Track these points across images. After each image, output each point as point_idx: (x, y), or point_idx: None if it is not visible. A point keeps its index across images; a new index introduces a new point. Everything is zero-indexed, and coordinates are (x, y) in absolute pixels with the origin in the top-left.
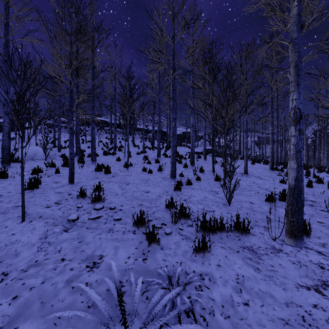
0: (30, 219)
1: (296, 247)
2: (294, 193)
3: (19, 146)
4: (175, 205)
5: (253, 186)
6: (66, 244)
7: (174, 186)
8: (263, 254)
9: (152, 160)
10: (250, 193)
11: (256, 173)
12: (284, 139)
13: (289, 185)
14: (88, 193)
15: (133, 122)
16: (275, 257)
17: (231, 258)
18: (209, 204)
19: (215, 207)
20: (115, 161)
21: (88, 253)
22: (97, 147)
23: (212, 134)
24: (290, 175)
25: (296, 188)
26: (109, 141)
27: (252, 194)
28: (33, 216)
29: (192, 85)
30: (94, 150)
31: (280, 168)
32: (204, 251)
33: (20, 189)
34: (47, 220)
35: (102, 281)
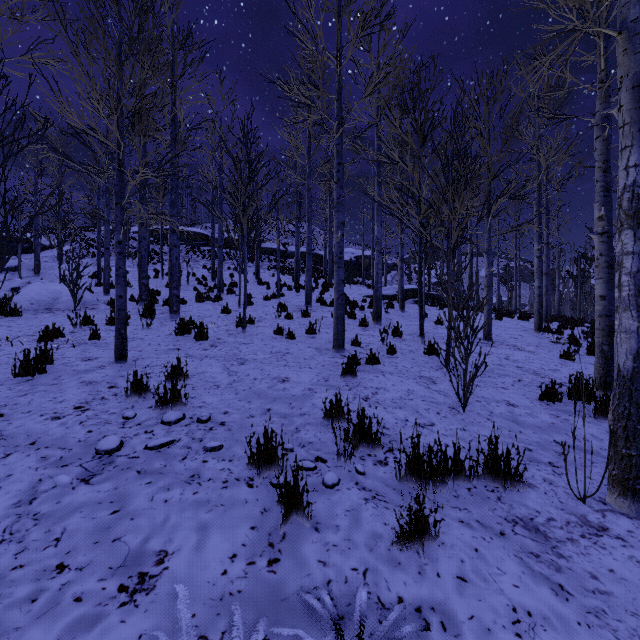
0: (5, 449)
1: (639, 518)
2: (633, 390)
3: (23, 283)
4: (345, 411)
5: (507, 367)
6: (79, 519)
7: (342, 368)
8: (563, 539)
9: (295, 312)
10: (504, 382)
11: (509, 338)
12: (558, 269)
13: (619, 370)
14: (153, 382)
15: (256, 232)
16: (595, 548)
17: (488, 554)
18: (421, 408)
19: (433, 415)
20: (219, 314)
21: (131, 545)
22: (185, 285)
23: (418, 259)
24: (622, 345)
25: (637, 379)
26: (209, 273)
27: (507, 383)
28: (15, 441)
29: (376, 158)
30: (175, 291)
31: (554, 327)
32: (423, 537)
33: (5, 375)
34: (47, 451)
35: (154, 639)
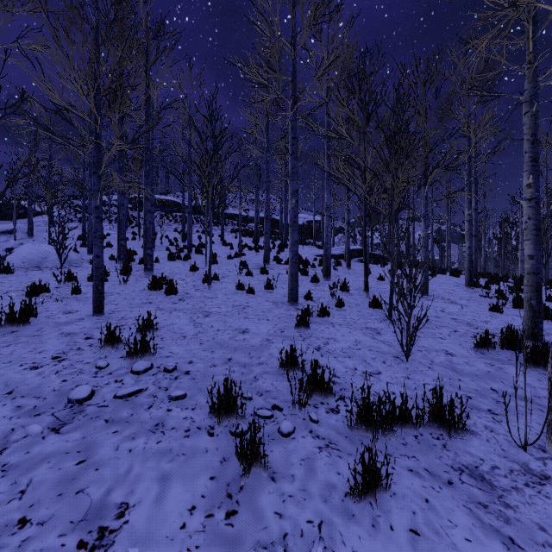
0: None
1: None
2: None
3: (16, 244)
4: (299, 360)
5: (443, 319)
6: (45, 470)
7: (296, 320)
8: (508, 488)
9: (254, 269)
10: (441, 332)
11: (443, 293)
12: (484, 232)
13: None
14: (126, 334)
15: (220, 199)
16: (540, 497)
17: (438, 505)
18: (368, 357)
19: (379, 364)
20: (188, 271)
21: (93, 497)
22: (159, 246)
23: (363, 222)
24: None
25: None
26: (180, 235)
27: (444, 333)
28: None
29: (326, 134)
30: (149, 251)
31: (482, 283)
32: (375, 488)
33: None
34: (22, 400)
35: None
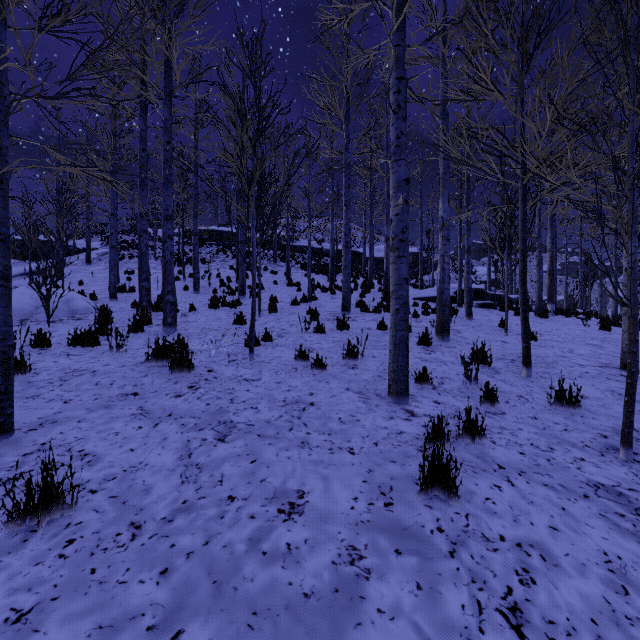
0: None
1: None
2: None
3: None
4: None
5: None
6: None
7: (422, 474)
8: None
9: (329, 321)
10: None
11: None
12: None
13: None
14: None
15: (271, 211)
16: None
17: None
18: None
19: None
20: (231, 325)
21: None
22: (206, 287)
23: (520, 243)
24: None
25: None
26: (235, 274)
27: None
28: None
29: (441, 108)
30: (169, 296)
31: None
32: None
33: None
34: None
35: None
